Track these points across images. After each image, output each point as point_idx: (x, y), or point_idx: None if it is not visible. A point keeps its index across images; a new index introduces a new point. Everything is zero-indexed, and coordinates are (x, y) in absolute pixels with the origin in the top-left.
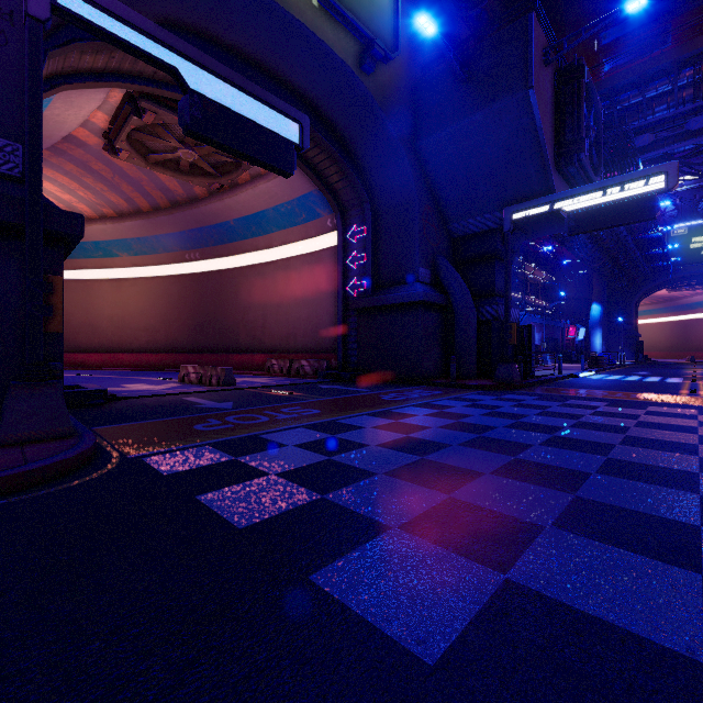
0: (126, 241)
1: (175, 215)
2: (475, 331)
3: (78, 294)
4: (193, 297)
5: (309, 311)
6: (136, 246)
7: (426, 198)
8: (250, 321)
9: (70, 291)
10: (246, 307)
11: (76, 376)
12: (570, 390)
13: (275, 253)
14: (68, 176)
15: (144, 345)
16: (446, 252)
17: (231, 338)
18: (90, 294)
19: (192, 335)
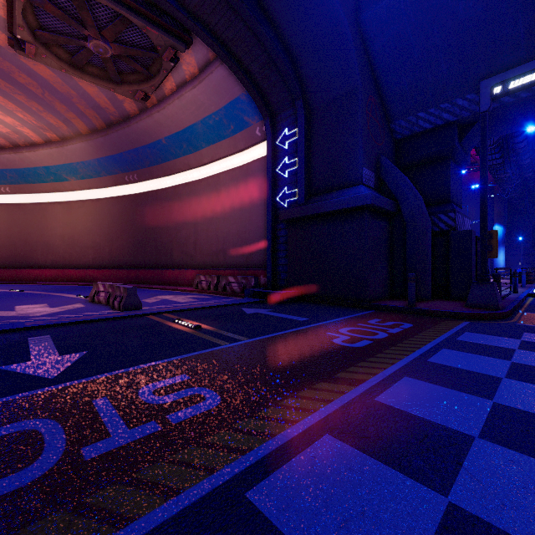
0: (72, 165)
1: (110, 136)
2: (429, 242)
3: (34, 216)
4: (133, 216)
5: (238, 226)
6: (82, 170)
7: (370, 87)
8: (183, 238)
9: (28, 213)
10: (179, 224)
11: (6, 291)
12: None
13: (205, 170)
14: None
15: (90, 261)
16: (389, 154)
17: (165, 255)
18: (45, 216)
19: (132, 252)
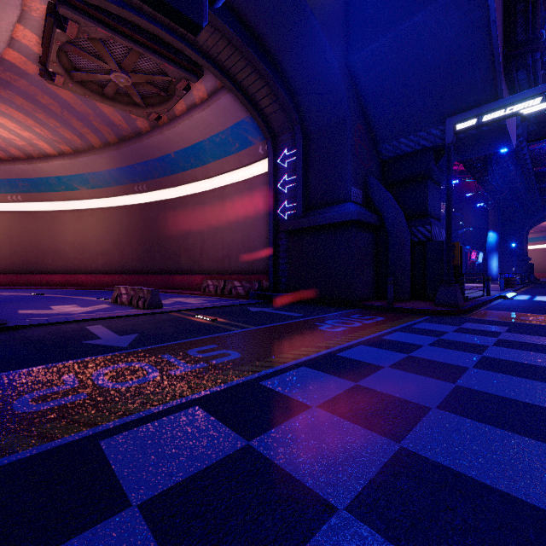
0: (84, 175)
1: (122, 150)
2: (408, 251)
3: (45, 223)
4: (142, 224)
5: (242, 235)
6: (93, 180)
7: (358, 117)
8: (190, 245)
9: (39, 221)
10: (186, 232)
11: (28, 295)
12: (528, 316)
13: (212, 182)
14: (21, 111)
15: (100, 267)
16: (376, 173)
17: (173, 261)
18: (55, 223)
19: (141, 258)
